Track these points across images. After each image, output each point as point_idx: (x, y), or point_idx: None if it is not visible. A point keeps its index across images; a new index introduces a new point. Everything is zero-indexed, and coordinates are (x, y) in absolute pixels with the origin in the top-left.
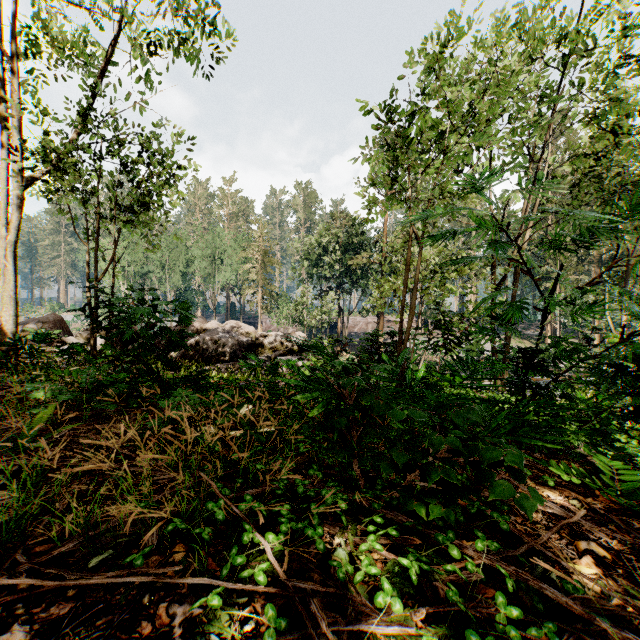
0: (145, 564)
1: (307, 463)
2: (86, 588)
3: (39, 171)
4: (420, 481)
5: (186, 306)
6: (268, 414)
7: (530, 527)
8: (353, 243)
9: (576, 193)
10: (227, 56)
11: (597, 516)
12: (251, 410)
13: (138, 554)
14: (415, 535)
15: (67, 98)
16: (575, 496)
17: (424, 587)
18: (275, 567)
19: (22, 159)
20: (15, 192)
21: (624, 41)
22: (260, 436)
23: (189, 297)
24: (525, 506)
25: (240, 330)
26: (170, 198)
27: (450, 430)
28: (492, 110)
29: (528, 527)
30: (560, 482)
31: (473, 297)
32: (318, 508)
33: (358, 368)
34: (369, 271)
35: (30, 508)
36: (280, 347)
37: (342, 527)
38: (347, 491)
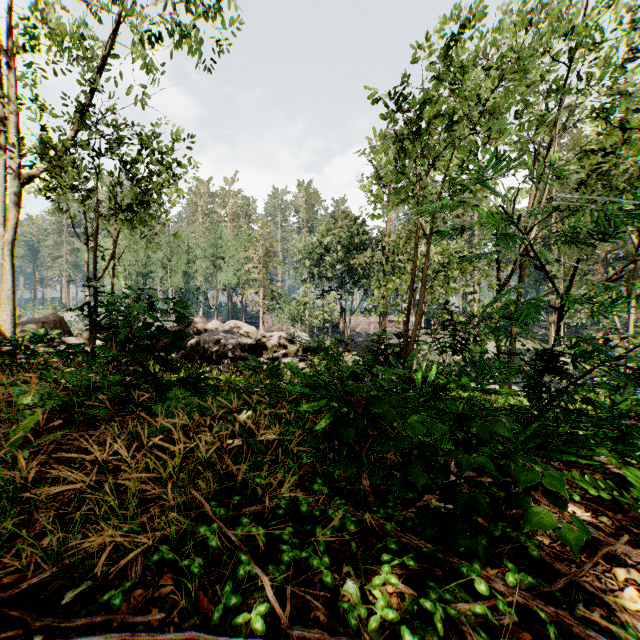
0: (126, 600)
1: (311, 474)
2: (56, 631)
3: (37, 168)
4: (438, 500)
5: (184, 305)
6: (268, 422)
7: (559, 550)
8: (355, 243)
9: (582, 191)
10: (228, 52)
11: (630, 535)
12: (250, 416)
13: (117, 590)
14: (434, 563)
15: (65, 94)
16: (603, 512)
17: (449, 631)
18: (275, 609)
19: (20, 156)
20: (13, 190)
21: (633, 35)
22: (260, 446)
23: (191, 297)
24: (569, 538)
25: (241, 330)
26: (170, 196)
27: (477, 447)
28: (505, 98)
29: (557, 550)
30: (583, 495)
31: (476, 297)
32: (324, 532)
33: (366, 372)
34: (371, 271)
35: (0, 531)
36: (282, 347)
37: (351, 553)
38: (355, 509)
